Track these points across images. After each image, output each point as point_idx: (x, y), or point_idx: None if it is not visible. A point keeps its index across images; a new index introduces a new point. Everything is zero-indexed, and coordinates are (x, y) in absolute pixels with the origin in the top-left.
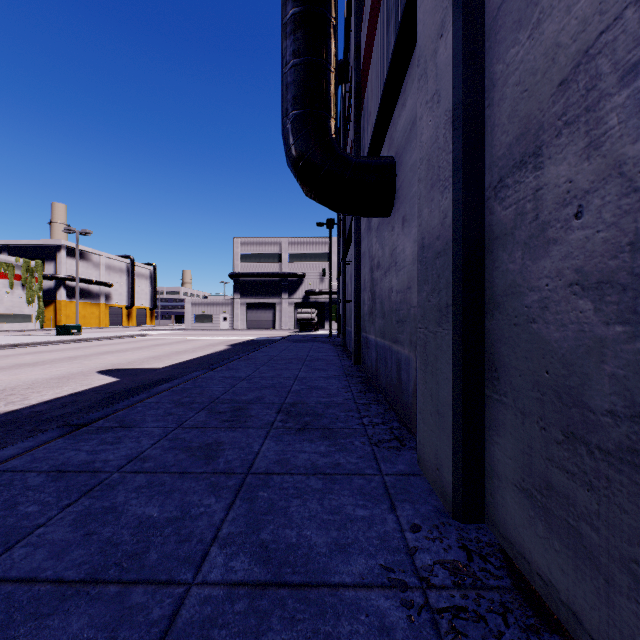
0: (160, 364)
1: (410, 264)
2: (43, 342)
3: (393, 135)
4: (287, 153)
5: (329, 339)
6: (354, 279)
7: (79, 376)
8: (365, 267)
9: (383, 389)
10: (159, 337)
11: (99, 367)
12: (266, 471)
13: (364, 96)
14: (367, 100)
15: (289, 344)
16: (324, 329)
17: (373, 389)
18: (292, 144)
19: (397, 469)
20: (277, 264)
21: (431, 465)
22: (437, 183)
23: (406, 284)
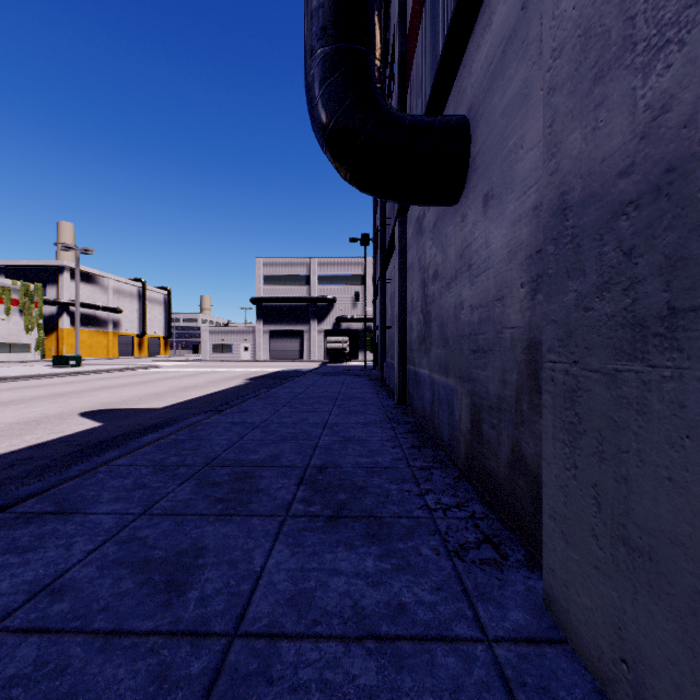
0: (160, 403)
1: (502, 261)
2: (33, 375)
3: (464, 84)
4: (312, 111)
5: (364, 372)
6: (398, 298)
7: (54, 420)
8: (413, 282)
9: (444, 443)
10: (170, 369)
11: (85, 407)
12: (269, 628)
13: (411, 66)
14: (416, 68)
15: (317, 378)
16: (357, 360)
17: (429, 442)
18: (319, 96)
19: (512, 623)
20: (304, 287)
21: (596, 638)
22: (622, 57)
23: (493, 294)
